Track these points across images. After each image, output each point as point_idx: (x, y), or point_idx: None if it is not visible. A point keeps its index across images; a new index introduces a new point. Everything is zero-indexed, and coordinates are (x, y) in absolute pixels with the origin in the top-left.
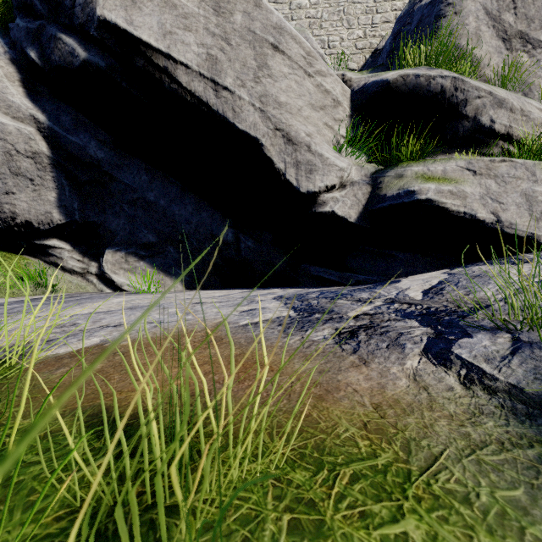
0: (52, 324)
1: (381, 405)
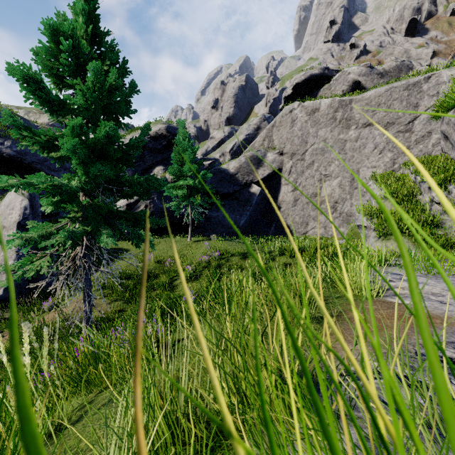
0: (437, 292)
1: (335, 348)
